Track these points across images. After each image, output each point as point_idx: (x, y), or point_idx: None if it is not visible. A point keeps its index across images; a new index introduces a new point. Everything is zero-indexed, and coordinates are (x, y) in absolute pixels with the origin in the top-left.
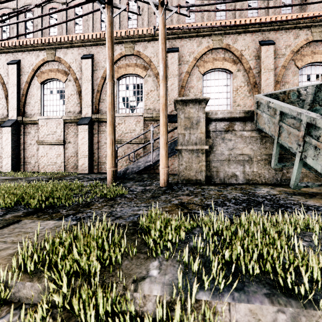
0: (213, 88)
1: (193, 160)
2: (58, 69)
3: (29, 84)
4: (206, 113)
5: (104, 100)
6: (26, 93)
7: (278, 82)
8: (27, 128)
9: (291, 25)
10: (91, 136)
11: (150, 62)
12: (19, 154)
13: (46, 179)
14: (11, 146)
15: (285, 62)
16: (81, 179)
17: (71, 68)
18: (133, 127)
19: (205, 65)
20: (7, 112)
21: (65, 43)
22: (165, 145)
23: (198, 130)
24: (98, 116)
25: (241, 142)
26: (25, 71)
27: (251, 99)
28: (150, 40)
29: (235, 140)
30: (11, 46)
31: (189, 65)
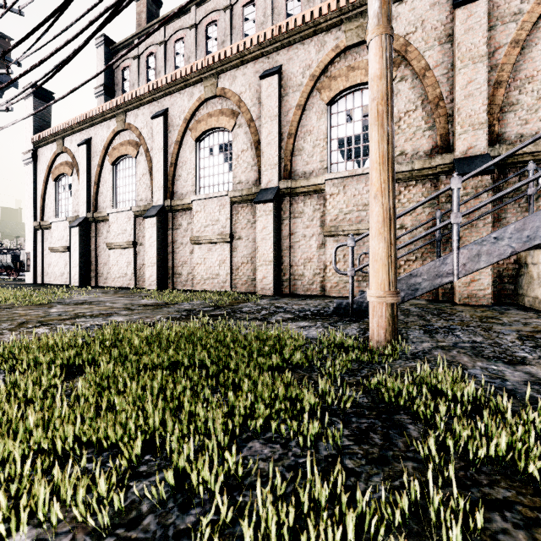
0: None
1: None
2: (221, 110)
3: (179, 145)
4: None
5: (301, 151)
6: (176, 160)
7: None
8: (177, 217)
9: None
10: (277, 224)
11: (405, 47)
12: (167, 261)
13: (207, 308)
14: (156, 247)
15: None
16: (274, 314)
17: (242, 102)
18: (364, 199)
19: None
20: (152, 195)
21: (233, 58)
22: None
23: None
24: (290, 184)
25: None
26: (174, 125)
27: None
28: None
29: None
30: (156, 88)
31: (522, 22)
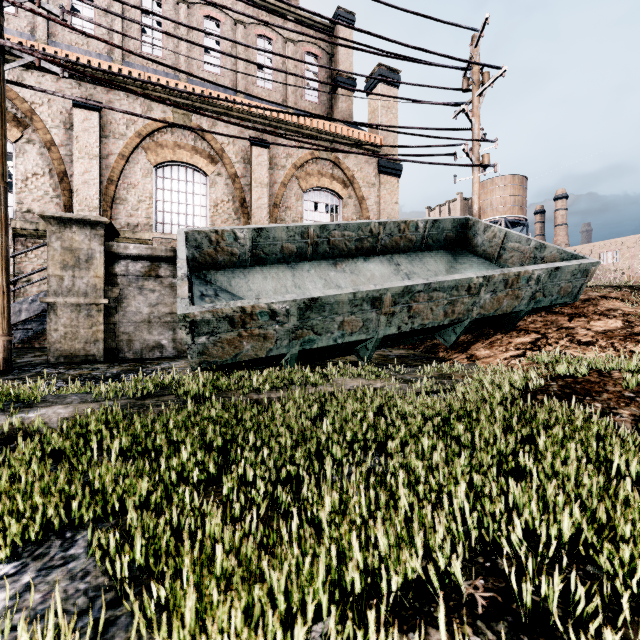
0: (175, 195)
1: (81, 323)
2: None
3: None
4: (107, 244)
5: None
6: None
7: (276, 206)
8: None
9: (293, 127)
10: None
11: (31, 114)
12: None
13: None
14: None
15: (285, 178)
16: None
17: None
18: None
19: (159, 150)
20: None
21: None
22: (2, 296)
23: (90, 272)
24: None
25: (170, 295)
26: None
27: (239, 224)
28: (31, 67)
29: (161, 291)
30: None
31: (127, 144)
